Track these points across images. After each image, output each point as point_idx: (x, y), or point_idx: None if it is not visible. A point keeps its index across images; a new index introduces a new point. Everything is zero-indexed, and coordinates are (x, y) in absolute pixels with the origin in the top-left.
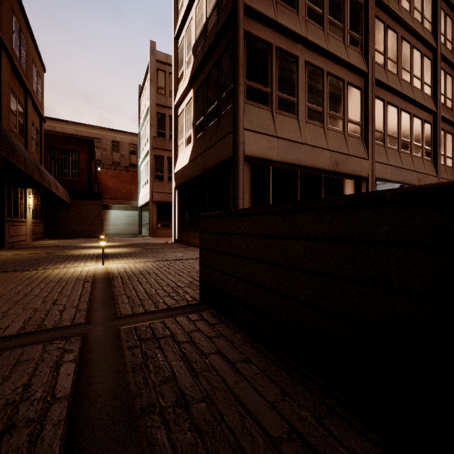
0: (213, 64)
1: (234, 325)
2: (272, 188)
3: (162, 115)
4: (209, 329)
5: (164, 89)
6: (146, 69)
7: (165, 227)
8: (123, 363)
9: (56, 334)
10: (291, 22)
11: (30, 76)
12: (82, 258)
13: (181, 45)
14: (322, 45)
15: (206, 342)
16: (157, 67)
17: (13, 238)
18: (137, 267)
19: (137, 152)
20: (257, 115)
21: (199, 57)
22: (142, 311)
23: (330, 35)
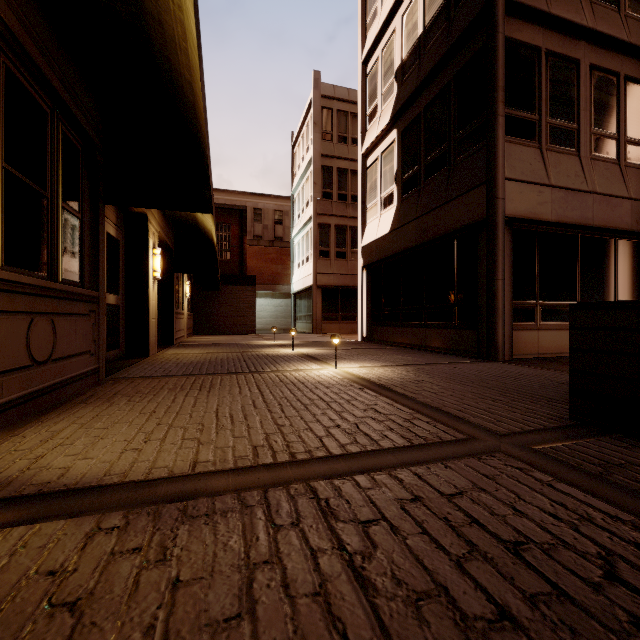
0: (437, 91)
1: None
2: (538, 262)
3: (328, 168)
4: None
5: (330, 134)
6: (306, 110)
7: (332, 320)
8: (633, 490)
9: (464, 448)
10: (571, 9)
11: None
12: (291, 359)
13: (372, 71)
14: (619, 36)
15: None
16: (321, 104)
17: (178, 334)
18: (385, 372)
19: (283, 220)
20: (520, 157)
21: (411, 83)
22: (516, 429)
23: (630, 17)
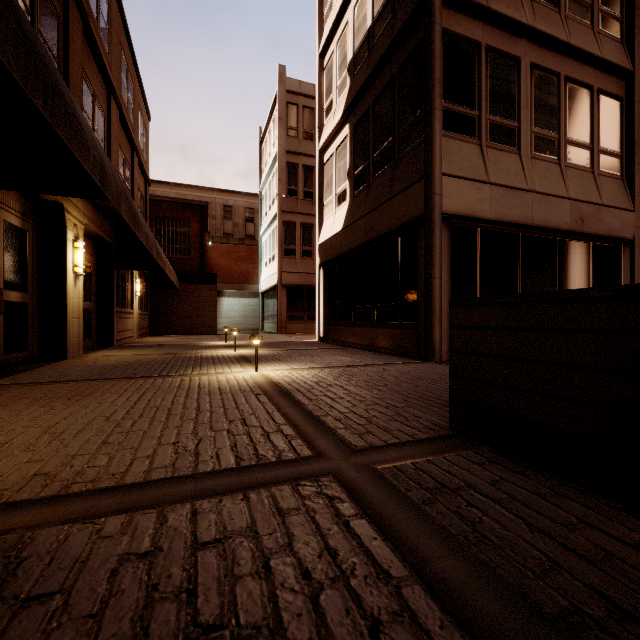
0: (384, 85)
1: (556, 476)
2: (479, 261)
3: (294, 165)
4: (520, 479)
5: (296, 130)
6: (272, 105)
7: (298, 320)
8: (441, 527)
9: (293, 471)
10: (510, 6)
11: (137, 128)
12: (220, 361)
13: (328, 65)
14: (558, 36)
15: (538, 501)
16: (286, 99)
17: (121, 334)
18: (305, 375)
19: (254, 218)
20: (458, 153)
21: (361, 76)
22: (379, 442)
23: (571, 19)
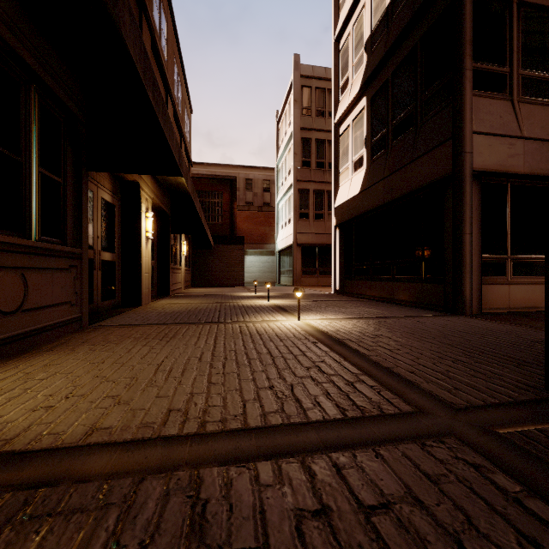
0: (404, 55)
1: None
2: (509, 216)
3: (308, 140)
4: None
5: (309, 109)
6: (288, 90)
7: (311, 274)
8: None
9: (406, 427)
10: None
11: (183, 120)
12: (261, 310)
13: (344, 46)
14: None
15: None
16: (301, 83)
17: (174, 286)
18: (345, 325)
19: (270, 188)
20: (489, 110)
21: (379, 51)
22: (477, 401)
23: None
